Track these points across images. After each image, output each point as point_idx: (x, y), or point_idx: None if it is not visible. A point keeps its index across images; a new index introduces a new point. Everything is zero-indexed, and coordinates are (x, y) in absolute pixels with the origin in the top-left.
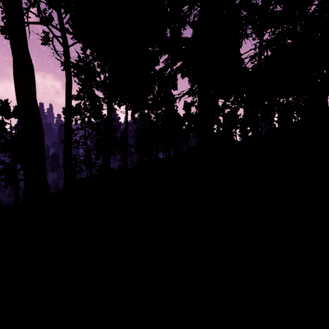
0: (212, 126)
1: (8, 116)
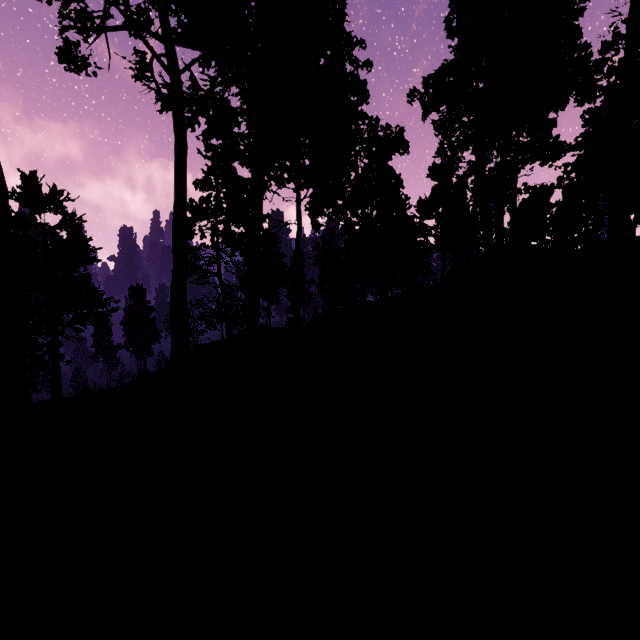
0: (498, 222)
1: (41, 210)
